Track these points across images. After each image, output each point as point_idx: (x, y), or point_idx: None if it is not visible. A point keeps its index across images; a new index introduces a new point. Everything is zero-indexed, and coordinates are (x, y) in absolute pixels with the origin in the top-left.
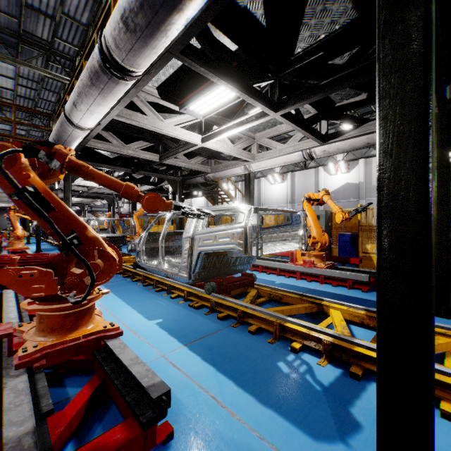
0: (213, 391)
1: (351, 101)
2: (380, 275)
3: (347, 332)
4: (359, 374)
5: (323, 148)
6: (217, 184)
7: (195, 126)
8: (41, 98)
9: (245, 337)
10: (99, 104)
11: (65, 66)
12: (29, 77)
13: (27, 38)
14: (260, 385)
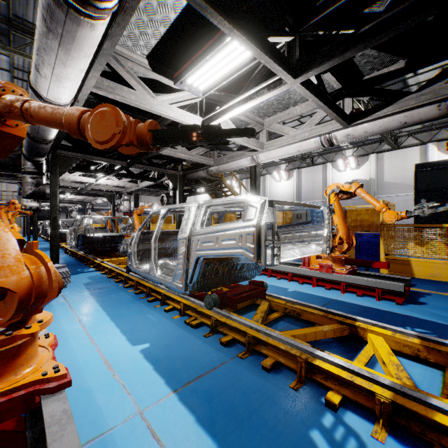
0: None
1: (383, 72)
2: None
3: (405, 378)
4: None
5: (347, 131)
6: (221, 180)
7: (195, 107)
8: None
9: (258, 376)
10: (63, 64)
11: None
12: (24, 69)
13: (18, 24)
14: None
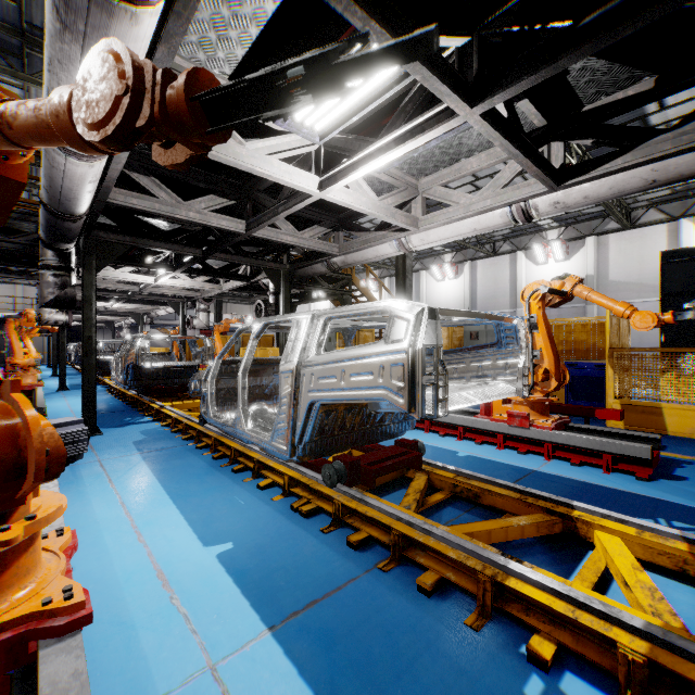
0: None
1: (617, 98)
2: None
3: (667, 613)
4: None
5: (555, 197)
6: (350, 278)
7: (307, 161)
8: None
9: (411, 604)
10: None
11: None
12: None
13: (35, 37)
14: None
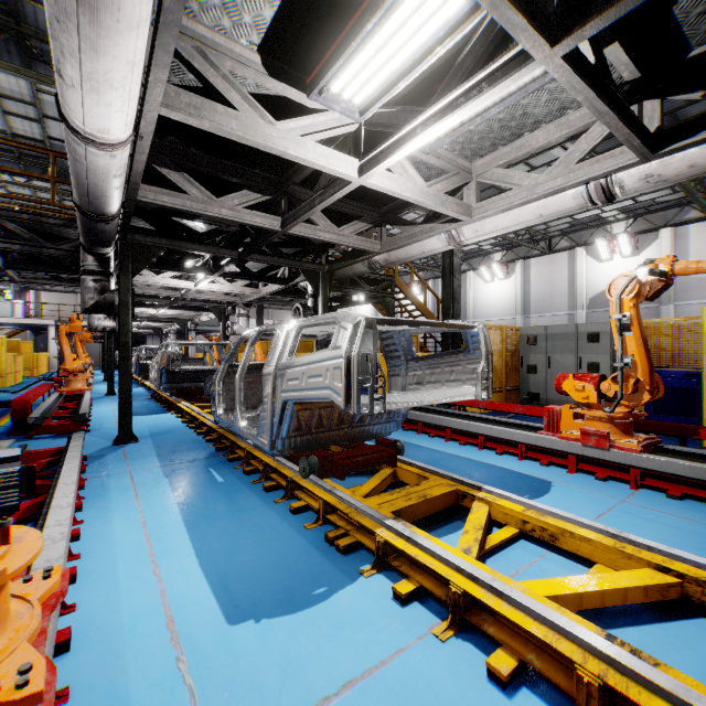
0: None
1: None
2: None
3: None
4: None
5: (647, 169)
6: (392, 280)
7: (346, 144)
8: None
9: (480, 698)
10: (94, 49)
11: None
12: None
13: None
14: None
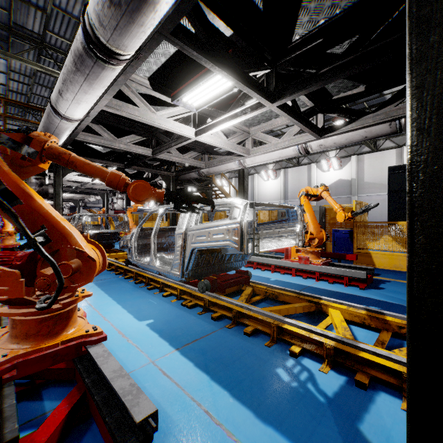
0: (207, 404)
1: (348, 94)
2: (412, 281)
3: (349, 335)
4: (366, 383)
5: (320, 142)
6: (211, 180)
7: (188, 119)
8: (33, 93)
9: (241, 339)
10: (85, 92)
11: (57, 60)
12: (21, 72)
13: (18, 31)
14: (258, 397)
